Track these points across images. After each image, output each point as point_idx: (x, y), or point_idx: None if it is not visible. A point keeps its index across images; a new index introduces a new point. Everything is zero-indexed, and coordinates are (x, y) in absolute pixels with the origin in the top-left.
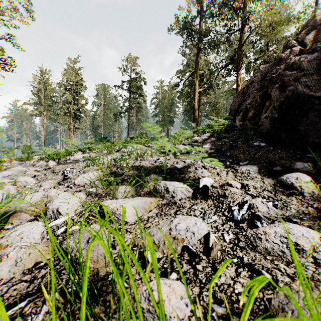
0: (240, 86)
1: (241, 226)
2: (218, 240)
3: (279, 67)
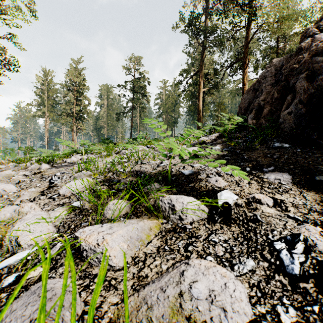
0: (247, 84)
1: (302, 288)
2: None
3: (301, 56)
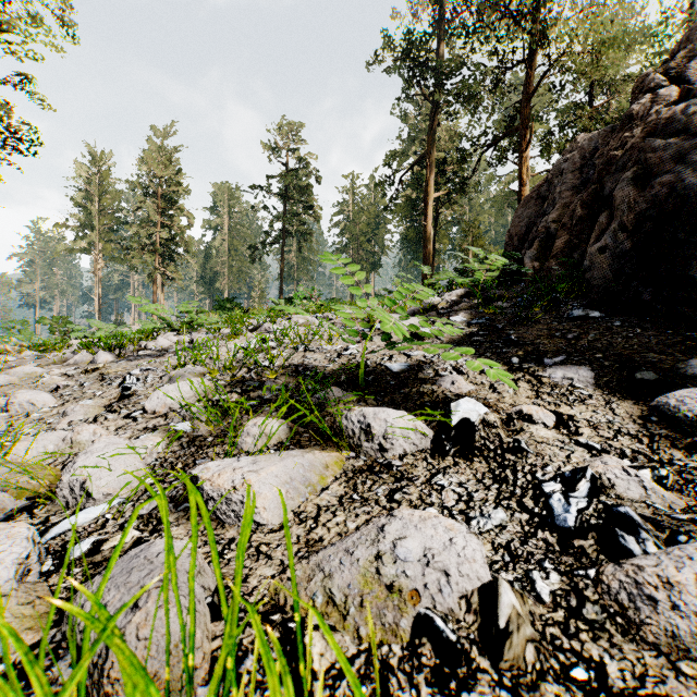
0: (527, 184)
1: (577, 547)
2: (521, 599)
3: (629, 133)
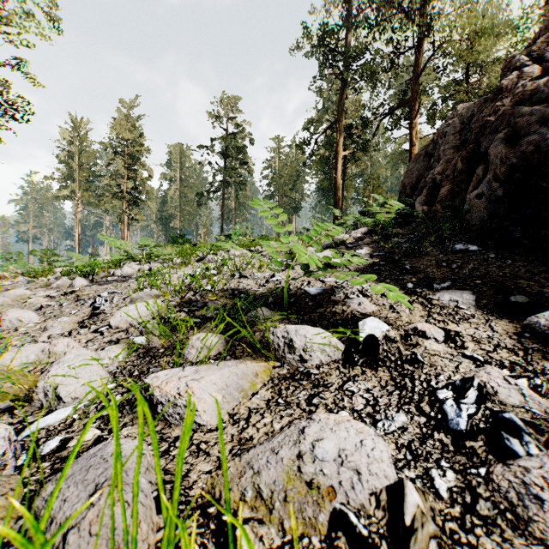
0: (416, 145)
1: (469, 447)
2: (423, 496)
3: (500, 103)
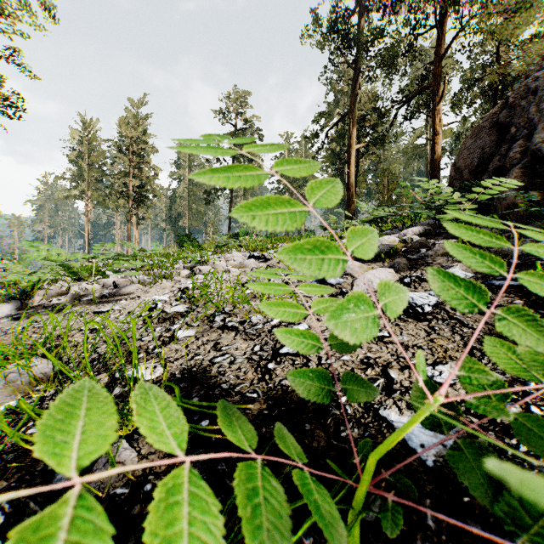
0: (441, 133)
1: None
2: None
3: None
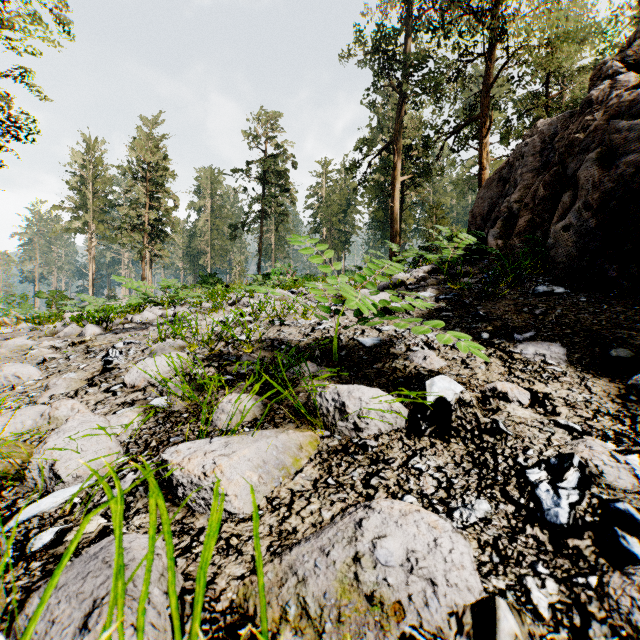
0: (487, 168)
1: (572, 547)
2: (519, 617)
3: (590, 117)
